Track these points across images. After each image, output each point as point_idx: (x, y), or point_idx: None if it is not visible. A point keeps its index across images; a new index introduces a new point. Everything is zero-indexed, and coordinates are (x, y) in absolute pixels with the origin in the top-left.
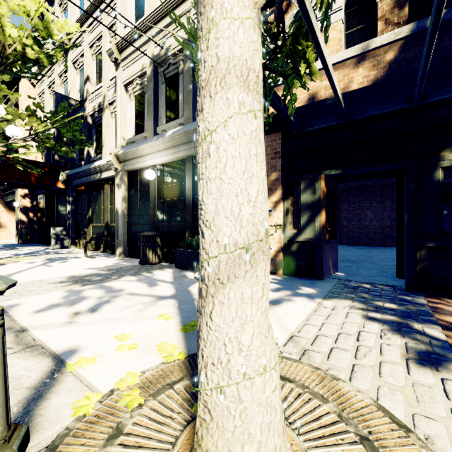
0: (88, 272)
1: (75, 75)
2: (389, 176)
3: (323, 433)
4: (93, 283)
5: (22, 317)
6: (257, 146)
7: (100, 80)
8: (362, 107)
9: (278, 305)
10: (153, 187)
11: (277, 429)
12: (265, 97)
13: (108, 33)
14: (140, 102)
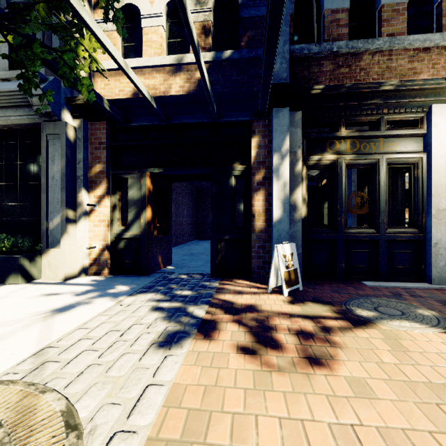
0: None
1: None
2: (209, 180)
3: None
4: None
5: None
6: None
7: None
8: (179, 114)
9: (66, 311)
10: None
11: None
12: (57, 72)
13: None
14: None
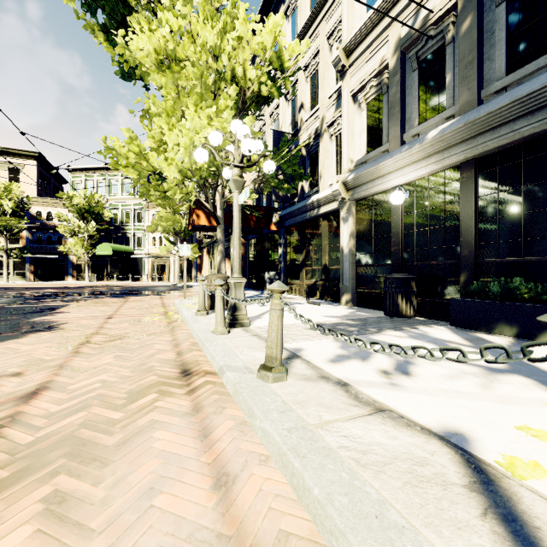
0: (333, 321)
1: (286, 108)
2: None
3: None
4: (355, 334)
5: (323, 365)
6: None
7: (316, 102)
8: None
9: None
10: (398, 215)
11: None
12: None
13: (326, 44)
14: (375, 108)
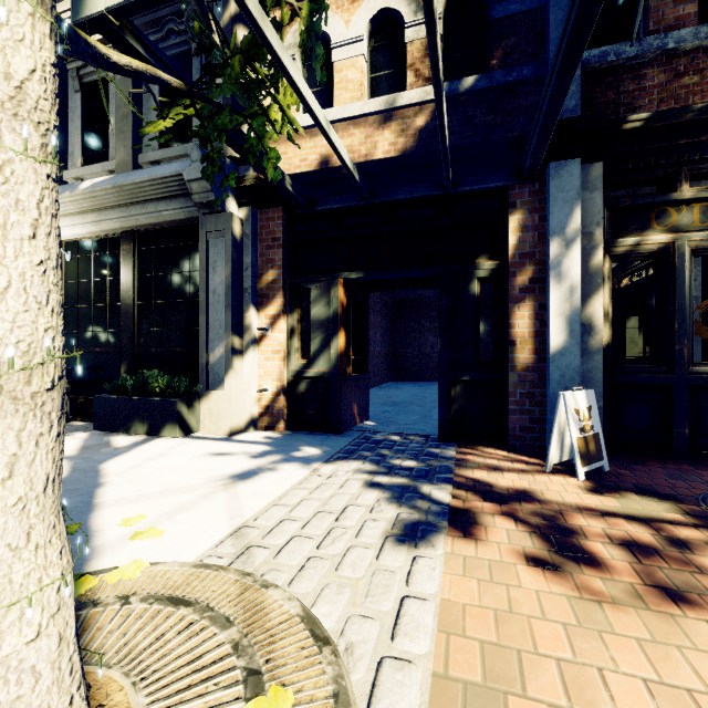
0: None
1: None
2: (430, 287)
3: (191, 682)
4: None
5: None
6: (8, 211)
7: None
8: (389, 186)
9: (249, 479)
10: None
11: (42, 706)
12: (234, 146)
13: None
14: None
